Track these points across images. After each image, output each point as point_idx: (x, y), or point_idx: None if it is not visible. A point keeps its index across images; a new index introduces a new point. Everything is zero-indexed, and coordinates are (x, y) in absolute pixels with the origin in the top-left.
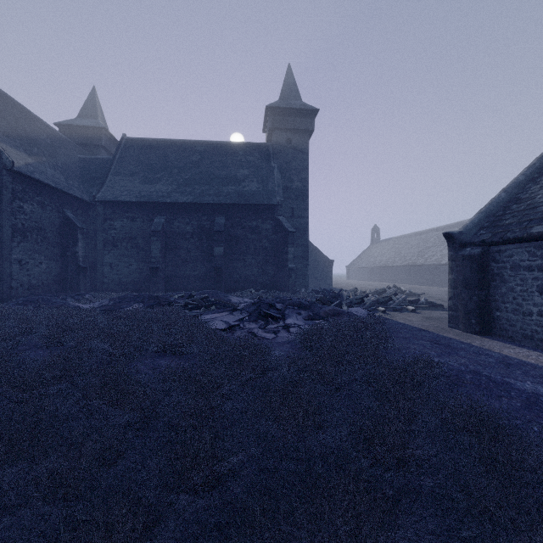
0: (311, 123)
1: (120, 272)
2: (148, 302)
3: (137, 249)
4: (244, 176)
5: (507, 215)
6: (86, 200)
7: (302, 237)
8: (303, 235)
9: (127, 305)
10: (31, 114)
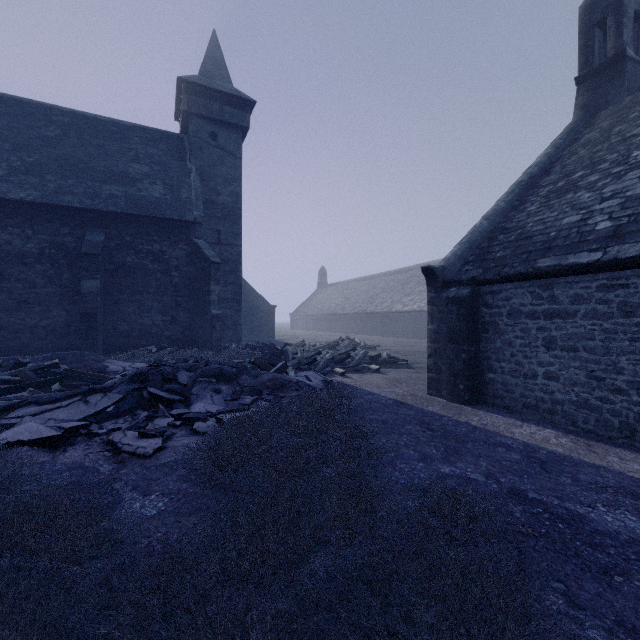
0: (246, 118)
1: None
2: None
3: None
4: (142, 174)
5: (496, 246)
6: None
7: (233, 272)
8: (234, 270)
9: None
10: None
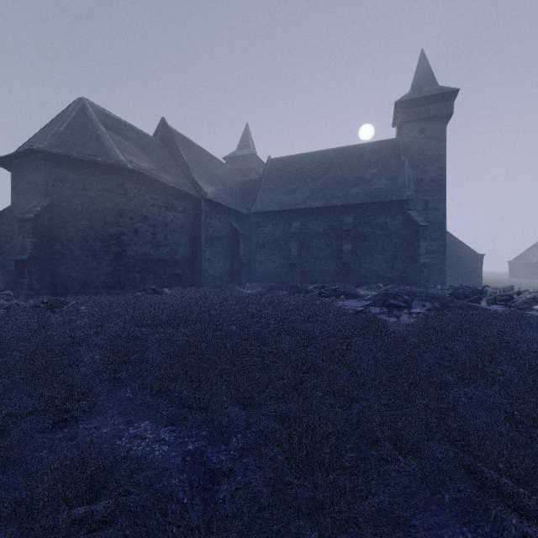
0: (449, 106)
1: (267, 268)
2: (290, 290)
3: (279, 248)
4: (372, 175)
5: None
6: (244, 213)
7: (438, 230)
8: (439, 228)
9: (276, 292)
10: (212, 156)
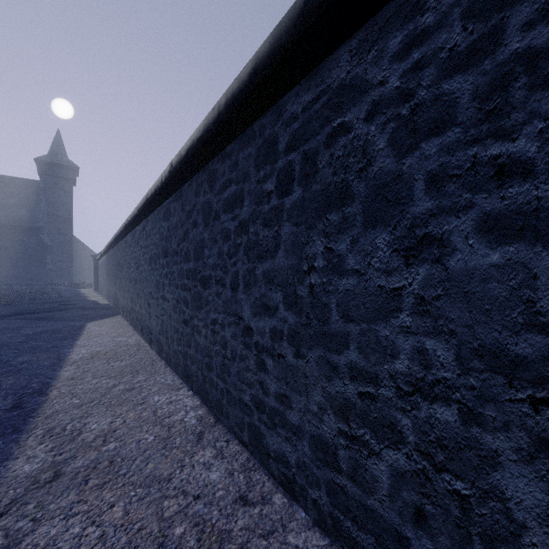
0: (74, 175)
1: None
2: None
3: None
4: (15, 204)
5: None
6: None
7: (67, 248)
8: (68, 247)
9: None
10: None
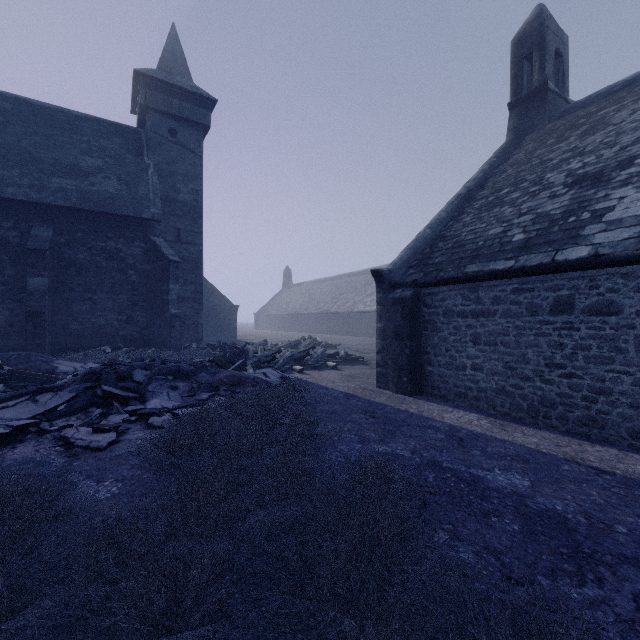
0: (207, 116)
1: None
2: None
3: None
4: (95, 167)
5: (436, 252)
6: None
7: (193, 271)
8: (194, 269)
9: None
10: None
